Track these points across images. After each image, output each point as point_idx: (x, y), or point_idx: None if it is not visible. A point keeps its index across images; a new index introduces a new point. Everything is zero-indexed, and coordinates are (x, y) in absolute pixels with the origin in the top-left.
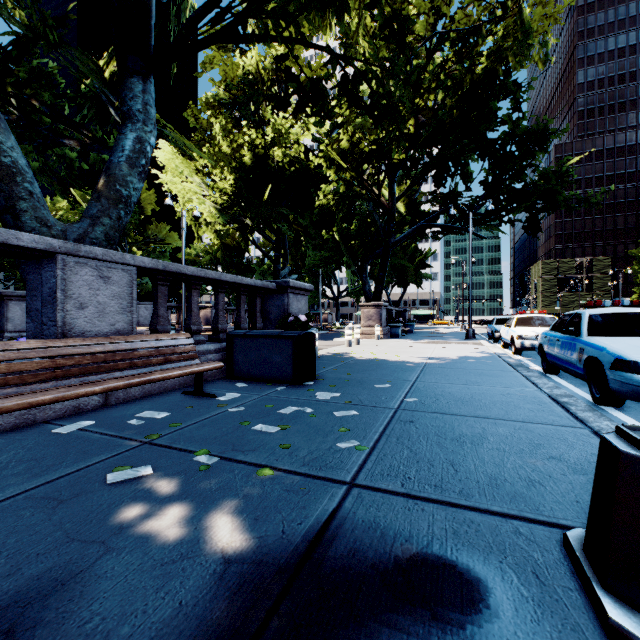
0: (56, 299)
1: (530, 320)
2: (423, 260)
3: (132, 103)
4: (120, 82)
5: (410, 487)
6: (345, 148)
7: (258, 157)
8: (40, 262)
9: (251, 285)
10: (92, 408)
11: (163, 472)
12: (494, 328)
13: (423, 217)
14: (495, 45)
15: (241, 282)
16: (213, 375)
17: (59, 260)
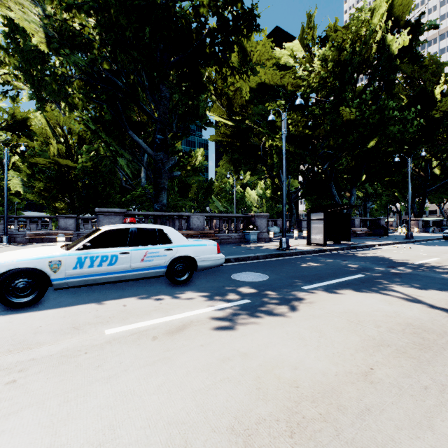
0: (354, 224)
1: None
2: None
3: (353, 192)
4: (351, 189)
5: (397, 238)
6: None
7: None
8: (351, 220)
9: (372, 219)
10: (357, 236)
11: (375, 237)
12: None
13: None
14: None
15: (371, 219)
16: (367, 235)
17: (354, 220)
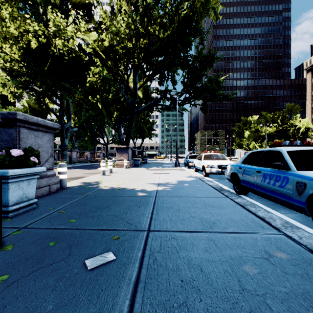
0: None
1: (211, 156)
2: (152, 126)
3: None
4: None
5: None
6: (105, 46)
7: (43, 42)
8: None
9: None
10: None
11: None
12: (189, 160)
13: (152, 100)
14: (191, 2)
15: None
16: None
17: None
